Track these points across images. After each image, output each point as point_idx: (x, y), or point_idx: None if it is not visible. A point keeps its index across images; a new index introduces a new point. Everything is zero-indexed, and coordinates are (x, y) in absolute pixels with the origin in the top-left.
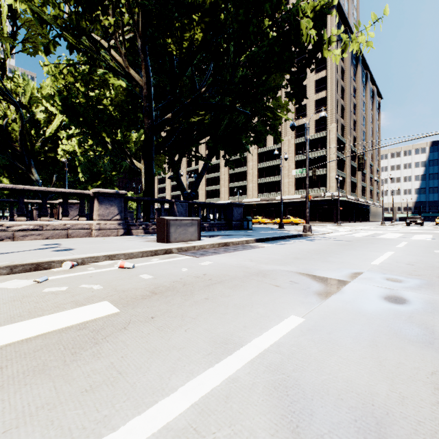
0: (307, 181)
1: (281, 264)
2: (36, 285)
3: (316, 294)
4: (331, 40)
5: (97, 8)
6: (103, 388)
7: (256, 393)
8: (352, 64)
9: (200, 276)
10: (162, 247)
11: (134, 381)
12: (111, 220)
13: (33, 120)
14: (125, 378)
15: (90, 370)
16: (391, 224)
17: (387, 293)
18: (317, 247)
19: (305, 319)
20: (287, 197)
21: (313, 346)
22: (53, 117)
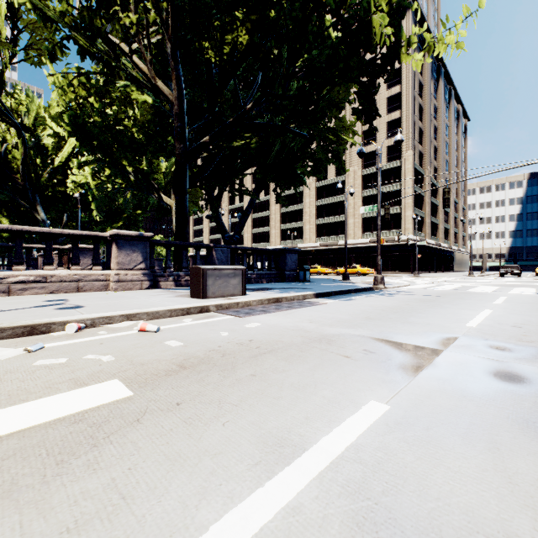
0: (379, 221)
1: (350, 326)
2: (26, 356)
3: (401, 369)
4: (411, 42)
5: (115, 2)
6: (95, 526)
7: (329, 535)
8: (433, 77)
9: (245, 342)
10: (196, 304)
11: (143, 511)
12: (133, 270)
13: (39, 146)
14: (131, 506)
15: (79, 491)
16: (481, 275)
17: (496, 367)
18: (393, 304)
19: (390, 407)
20: (353, 241)
21: (407, 449)
22: (63, 142)
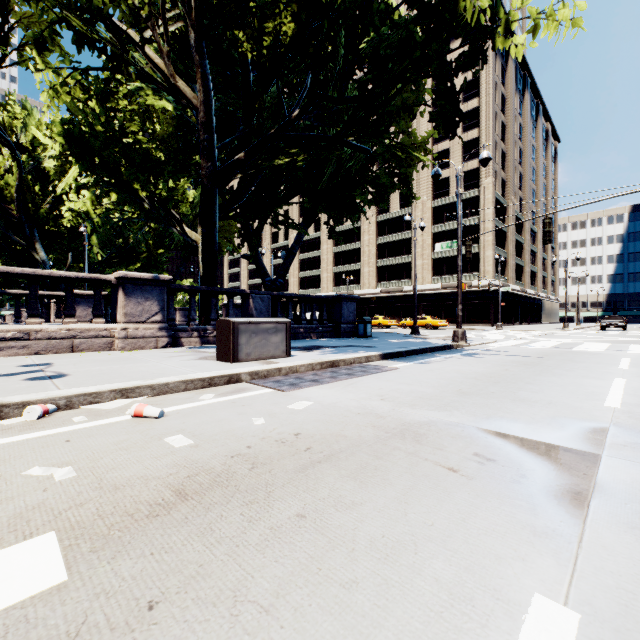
0: (460, 261)
1: (440, 407)
2: None
3: (552, 499)
4: (511, 20)
5: None
6: None
7: None
8: (517, 89)
9: (288, 438)
10: (223, 371)
11: None
12: (146, 323)
13: (38, 170)
14: None
15: None
16: (577, 328)
17: None
18: (487, 370)
19: (581, 617)
20: (421, 287)
21: None
22: (68, 166)
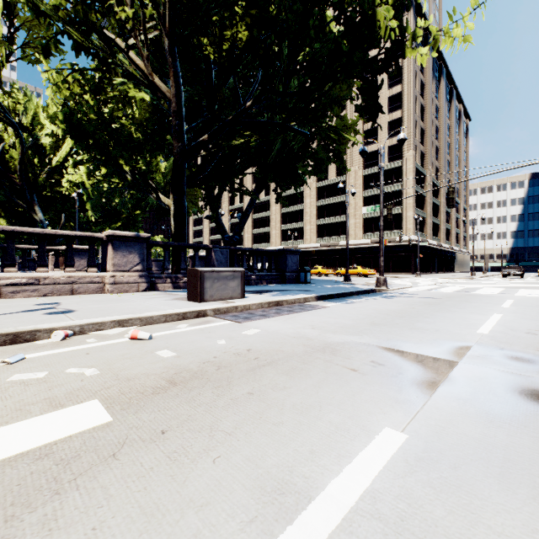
0: (381, 221)
1: (354, 333)
2: (2, 369)
3: (414, 385)
4: (417, 35)
5: None
6: None
7: None
8: (434, 77)
9: (243, 352)
10: (193, 308)
11: None
12: (130, 271)
13: (37, 146)
14: None
15: None
16: (483, 276)
17: (520, 382)
18: (398, 308)
19: (408, 436)
20: (354, 242)
21: (435, 498)
22: (61, 142)
